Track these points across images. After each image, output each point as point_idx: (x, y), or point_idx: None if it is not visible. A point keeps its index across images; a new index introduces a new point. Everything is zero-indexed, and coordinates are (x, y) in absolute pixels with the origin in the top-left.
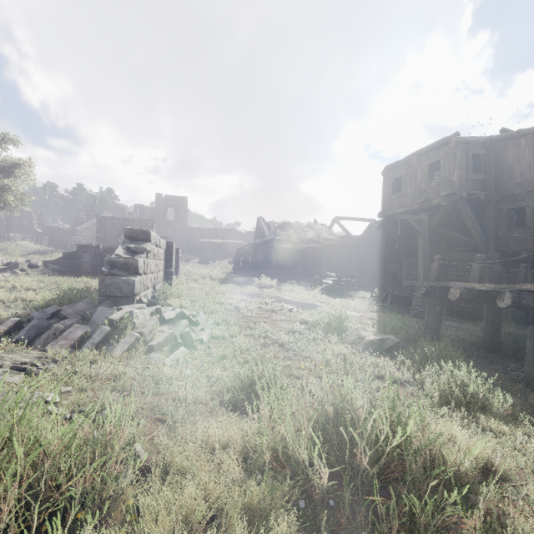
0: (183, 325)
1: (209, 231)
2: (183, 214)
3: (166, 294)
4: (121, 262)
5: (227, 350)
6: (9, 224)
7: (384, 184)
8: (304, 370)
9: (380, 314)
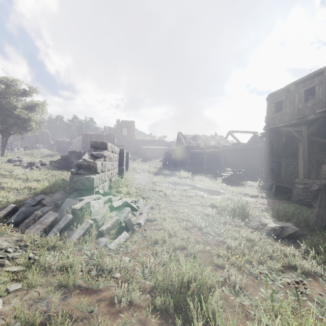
0: (127, 212)
1: (148, 141)
2: (132, 131)
3: (119, 184)
4: (85, 164)
5: (158, 236)
6: (37, 139)
7: (268, 107)
8: (222, 256)
9: (268, 200)
